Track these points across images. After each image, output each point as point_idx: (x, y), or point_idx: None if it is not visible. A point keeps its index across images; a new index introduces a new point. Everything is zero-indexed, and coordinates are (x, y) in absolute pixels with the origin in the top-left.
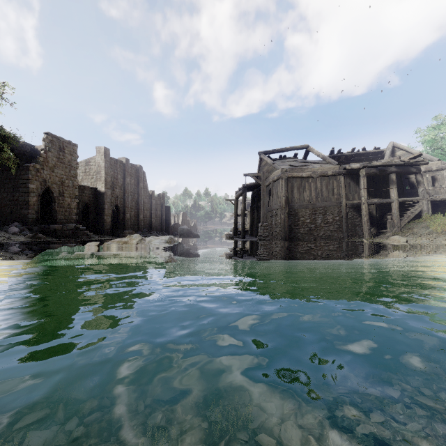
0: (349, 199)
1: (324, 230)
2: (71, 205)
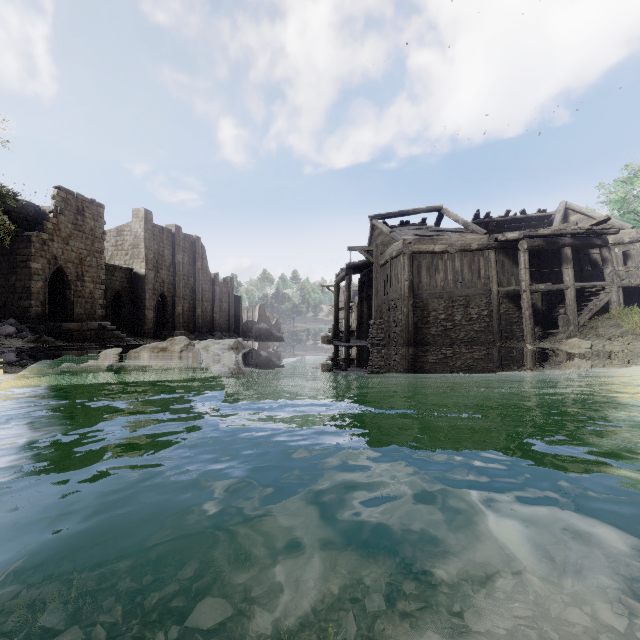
0: (502, 285)
1: (466, 330)
2: (94, 294)
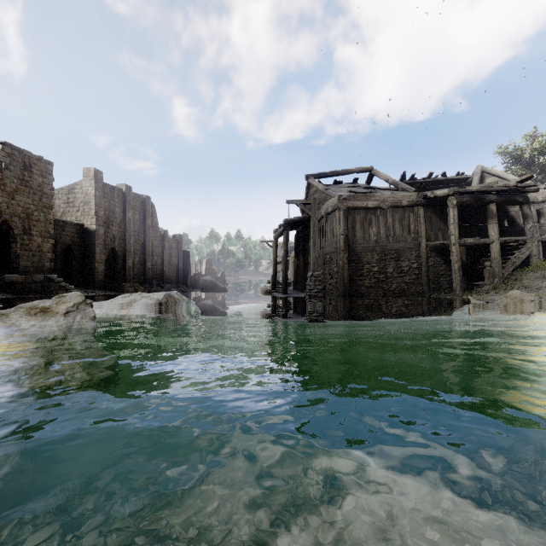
0: (430, 239)
1: (397, 282)
2: (43, 248)
